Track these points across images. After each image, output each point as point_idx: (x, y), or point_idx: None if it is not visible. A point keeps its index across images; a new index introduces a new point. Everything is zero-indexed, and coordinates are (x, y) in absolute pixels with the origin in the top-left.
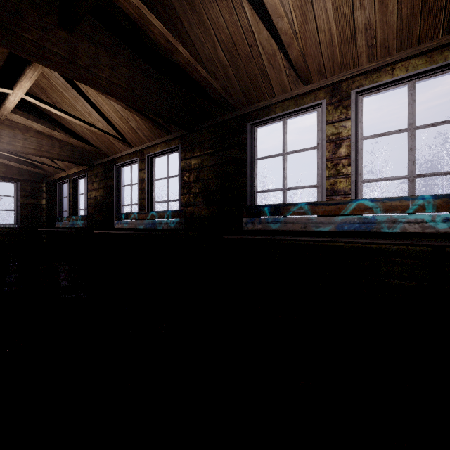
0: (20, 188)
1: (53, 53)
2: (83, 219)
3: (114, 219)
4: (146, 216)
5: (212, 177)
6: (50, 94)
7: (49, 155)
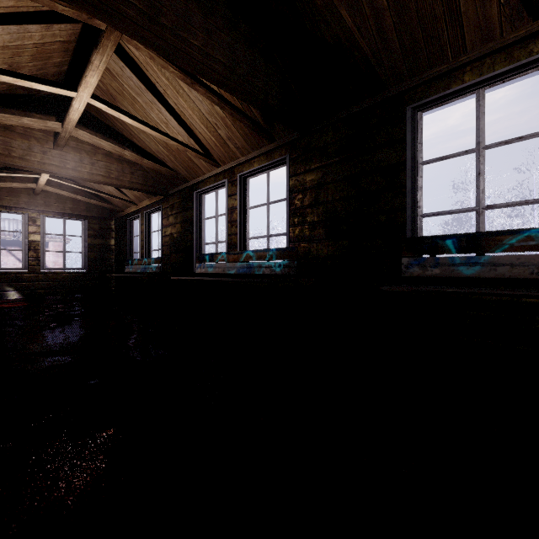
0: (87, 227)
1: (127, 3)
2: (156, 262)
3: (195, 262)
4: (239, 257)
5: (341, 197)
6: (120, 103)
7: (119, 182)
